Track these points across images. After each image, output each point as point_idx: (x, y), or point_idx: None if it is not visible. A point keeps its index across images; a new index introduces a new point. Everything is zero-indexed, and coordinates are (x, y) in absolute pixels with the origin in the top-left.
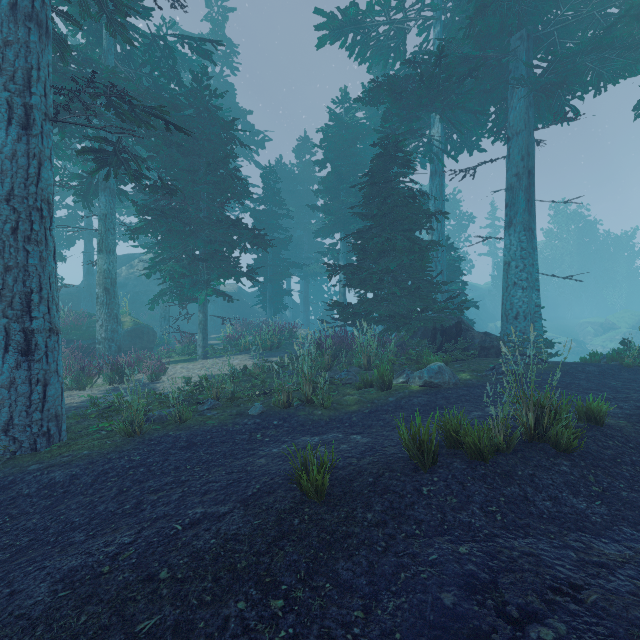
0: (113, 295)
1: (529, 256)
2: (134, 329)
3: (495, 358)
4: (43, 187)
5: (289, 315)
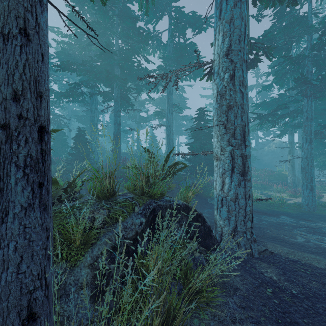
0: (294, 168)
1: None
2: None
3: None
4: (313, 154)
5: None
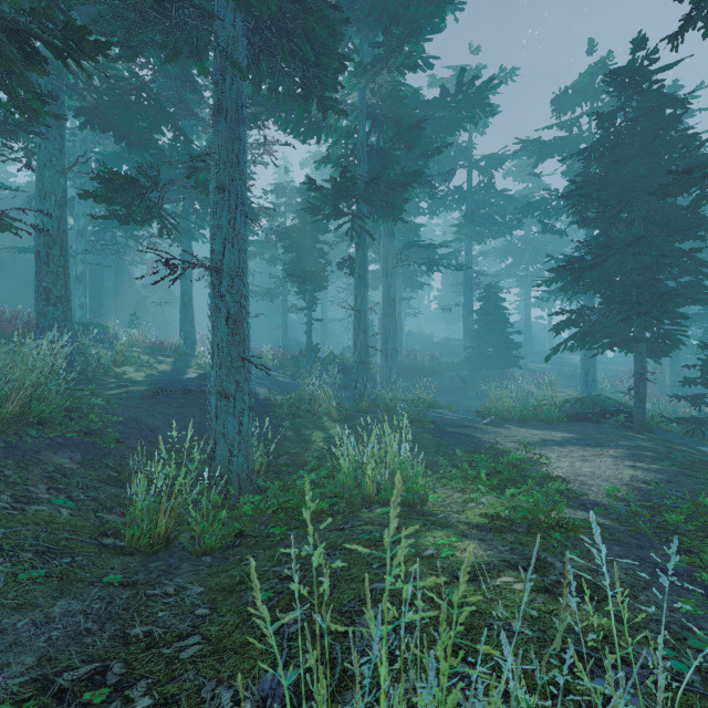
0: (675, 361)
1: None
2: None
3: None
4: None
5: None
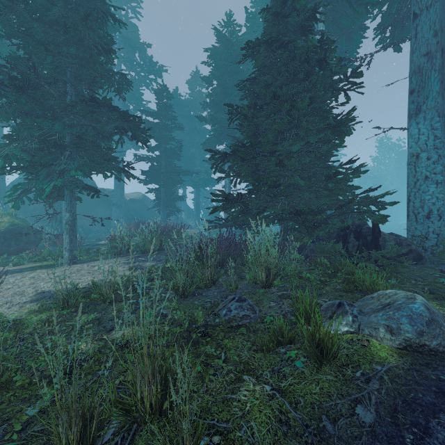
0: None
1: (442, 146)
2: (9, 230)
3: (414, 265)
4: None
5: (185, 218)
